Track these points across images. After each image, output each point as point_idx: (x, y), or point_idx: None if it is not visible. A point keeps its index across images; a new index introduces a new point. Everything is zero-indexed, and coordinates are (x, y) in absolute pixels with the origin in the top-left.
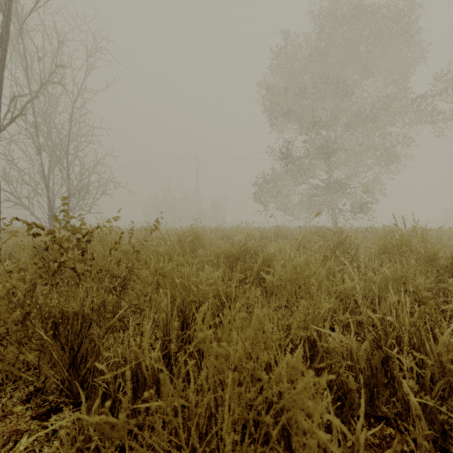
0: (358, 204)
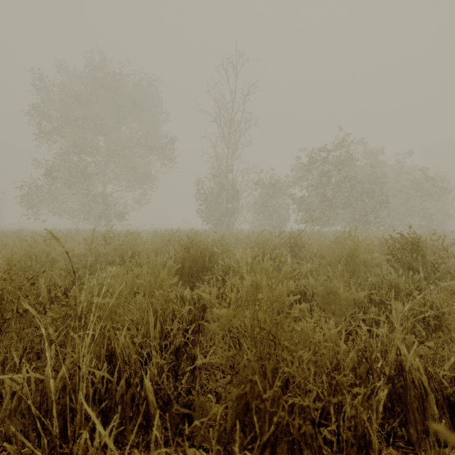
0: (116, 212)
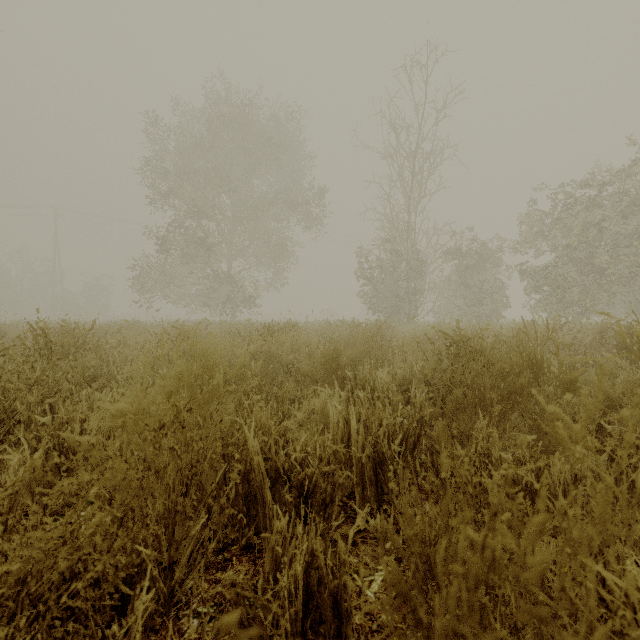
0: (245, 298)
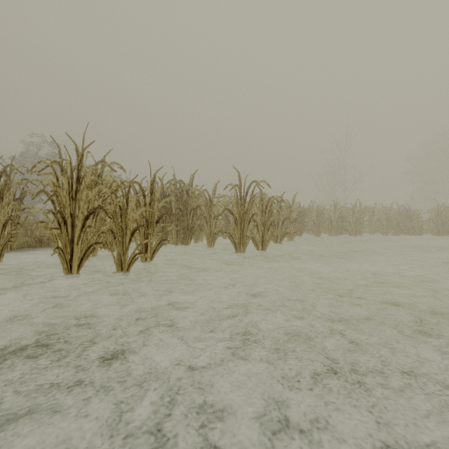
0: None
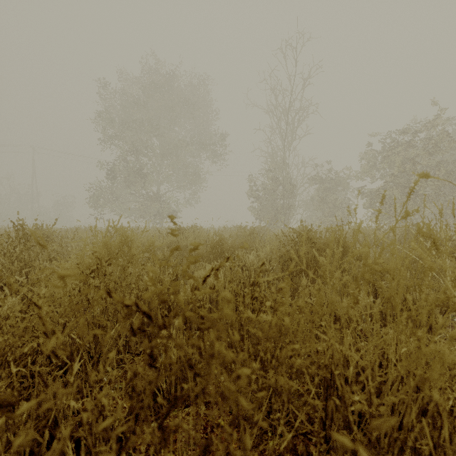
0: (169, 211)
